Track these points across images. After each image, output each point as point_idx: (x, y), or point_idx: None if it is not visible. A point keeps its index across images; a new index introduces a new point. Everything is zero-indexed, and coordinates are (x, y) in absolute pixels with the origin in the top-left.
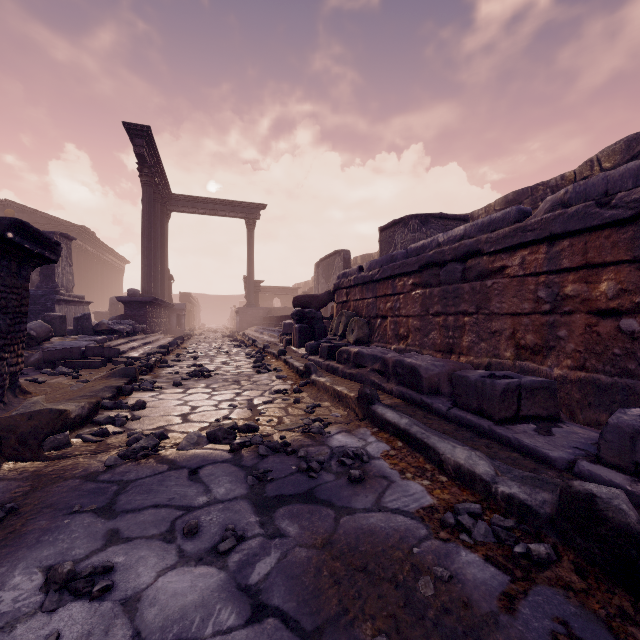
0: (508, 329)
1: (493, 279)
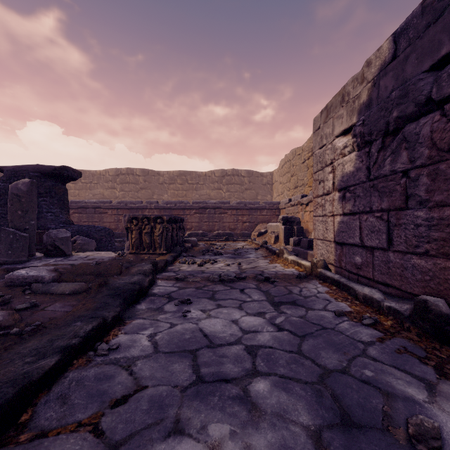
0: (108, 225)
1: (104, 214)
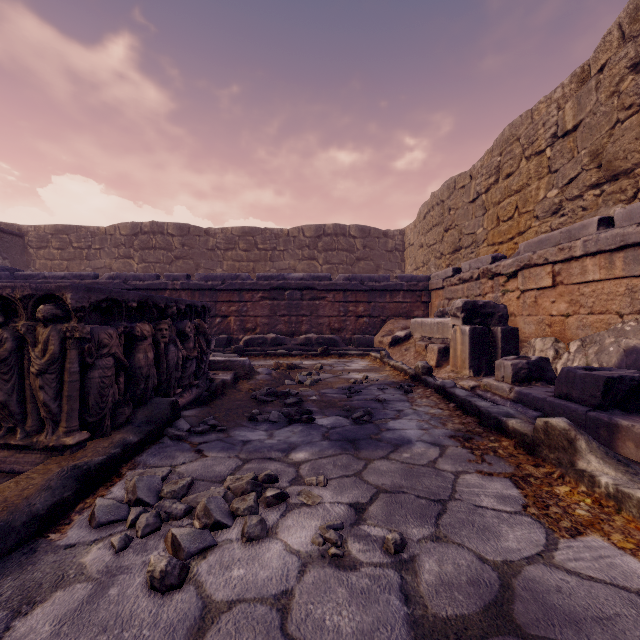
0: None
1: None
